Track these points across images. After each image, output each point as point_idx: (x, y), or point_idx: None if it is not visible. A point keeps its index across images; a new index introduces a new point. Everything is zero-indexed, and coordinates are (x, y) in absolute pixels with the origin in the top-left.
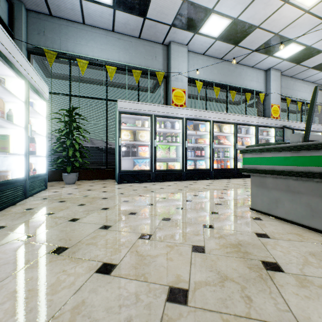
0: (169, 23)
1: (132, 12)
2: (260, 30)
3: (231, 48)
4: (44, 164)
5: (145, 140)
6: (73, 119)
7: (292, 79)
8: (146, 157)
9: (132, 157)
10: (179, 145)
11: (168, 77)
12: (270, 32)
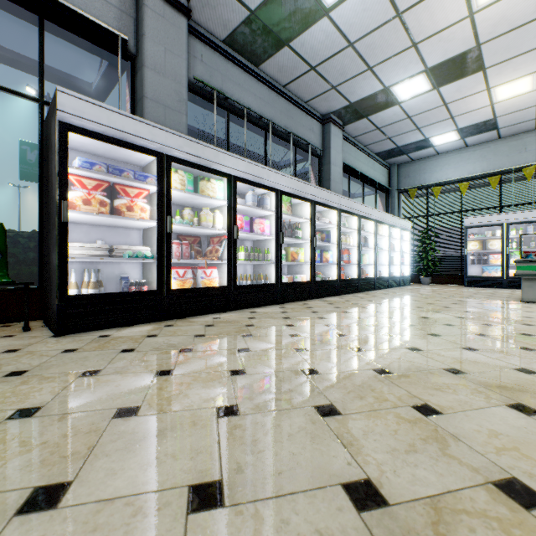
0: (531, 119)
1: (481, 133)
2: None
3: None
4: (408, 270)
5: (496, 248)
6: (427, 238)
7: None
8: (496, 264)
9: (478, 264)
10: None
11: None
12: None
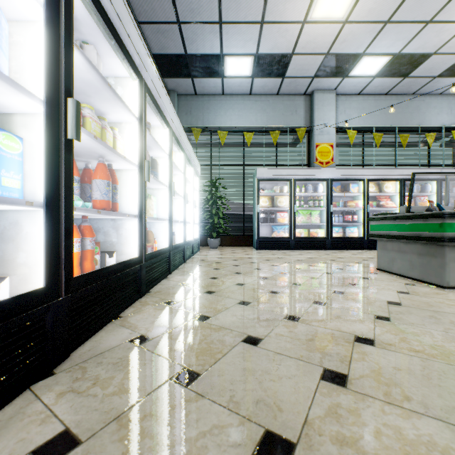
0: (311, 76)
1: (270, 76)
2: (438, 55)
3: (399, 81)
4: (197, 230)
5: (284, 206)
6: (216, 190)
7: None
8: (285, 223)
9: (270, 223)
10: (323, 209)
11: (311, 131)
12: None
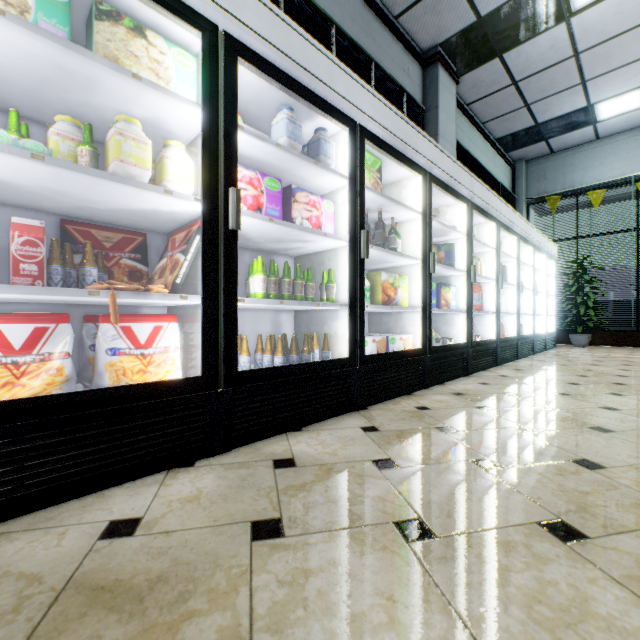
0: None
1: None
2: None
3: None
4: (552, 323)
5: None
6: (583, 272)
7: None
8: None
9: None
10: None
11: None
12: None
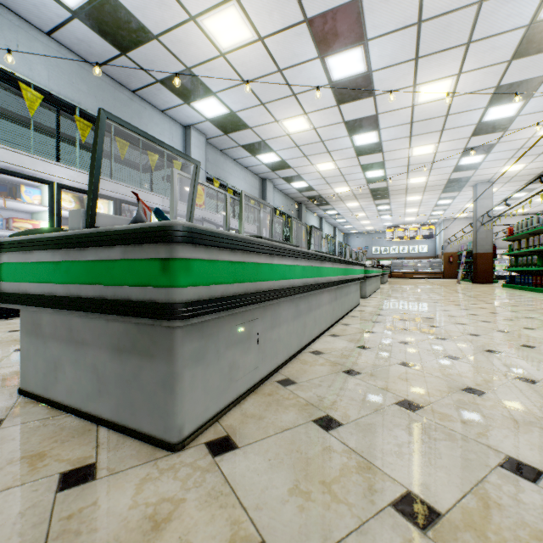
0: None
1: None
2: (162, 46)
3: (115, 54)
4: None
5: None
6: None
7: (222, 154)
8: None
9: None
10: None
11: None
12: (179, 60)
